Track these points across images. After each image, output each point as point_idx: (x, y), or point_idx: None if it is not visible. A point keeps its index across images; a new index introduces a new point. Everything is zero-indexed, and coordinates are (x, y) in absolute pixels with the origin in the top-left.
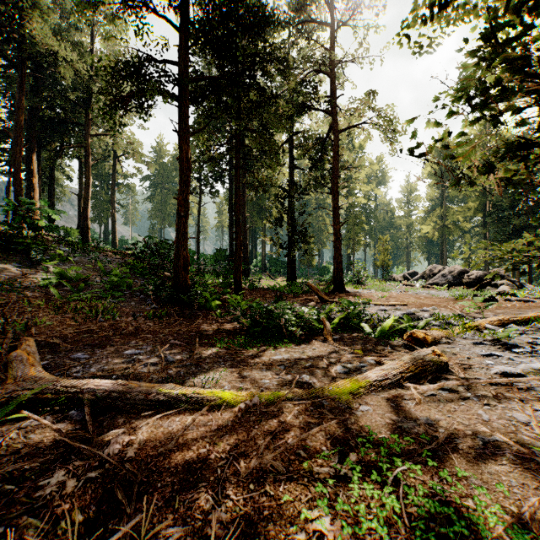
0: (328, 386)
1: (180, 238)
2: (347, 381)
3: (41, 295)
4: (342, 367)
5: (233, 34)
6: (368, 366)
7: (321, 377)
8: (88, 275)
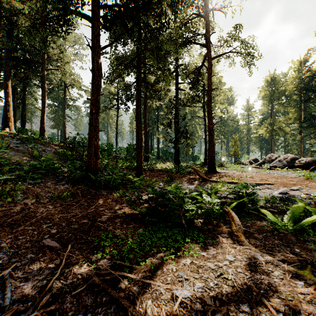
0: None
1: (92, 130)
2: None
3: None
4: None
5: None
6: None
7: None
8: (18, 160)
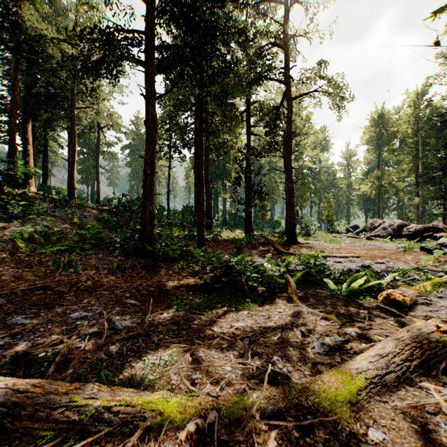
0: (310, 379)
1: (147, 194)
2: (338, 378)
3: (11, 248)
4: (320, 344)
5: (195, 4)
6: (351, 342)
7: (297, 361)
8: (62, 228)
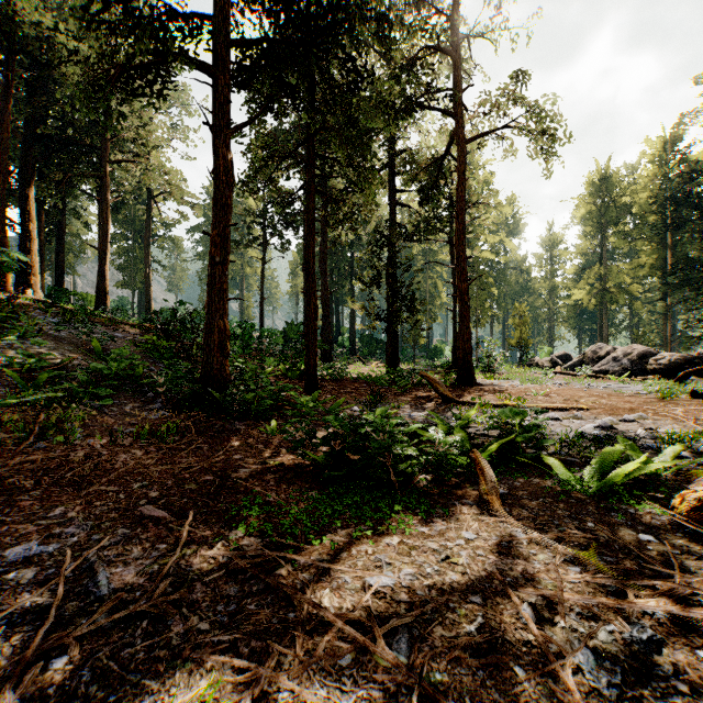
0: None
1: (214, 298)
2: None
3: None
4: (591, 655)
5: None
6: (665, 644)
7: None
8: (63, 359)
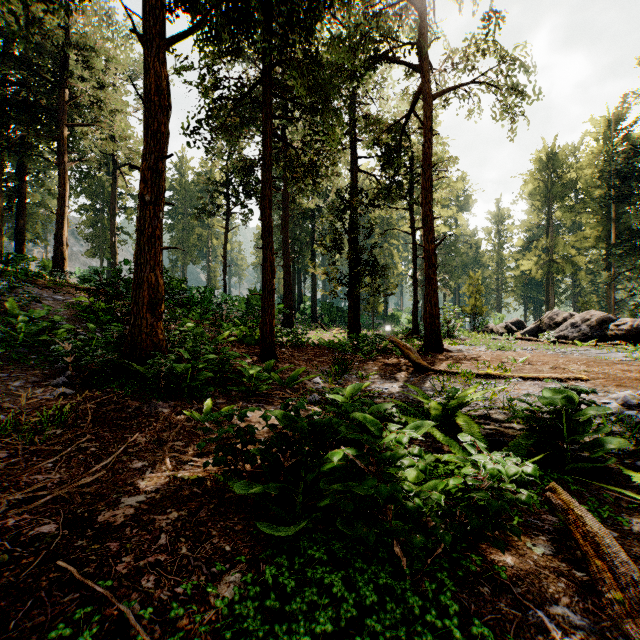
0: None
1: (144, 246)
2: None
3: None
4: None
5: None
6: None
7: None
8: None
